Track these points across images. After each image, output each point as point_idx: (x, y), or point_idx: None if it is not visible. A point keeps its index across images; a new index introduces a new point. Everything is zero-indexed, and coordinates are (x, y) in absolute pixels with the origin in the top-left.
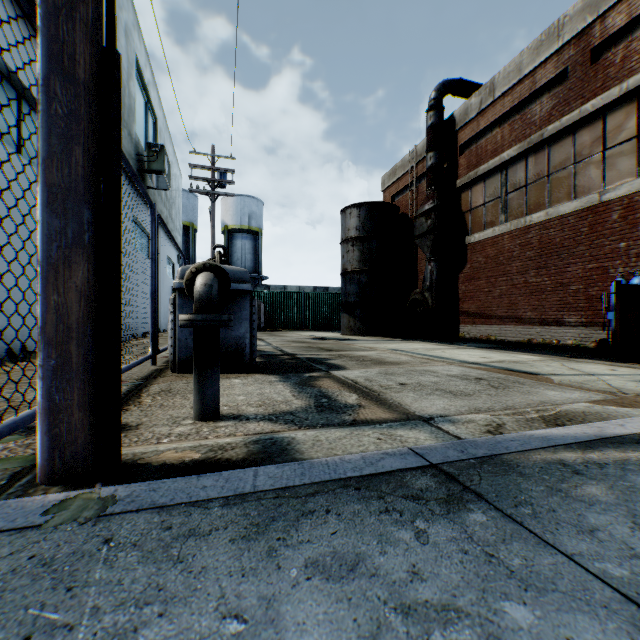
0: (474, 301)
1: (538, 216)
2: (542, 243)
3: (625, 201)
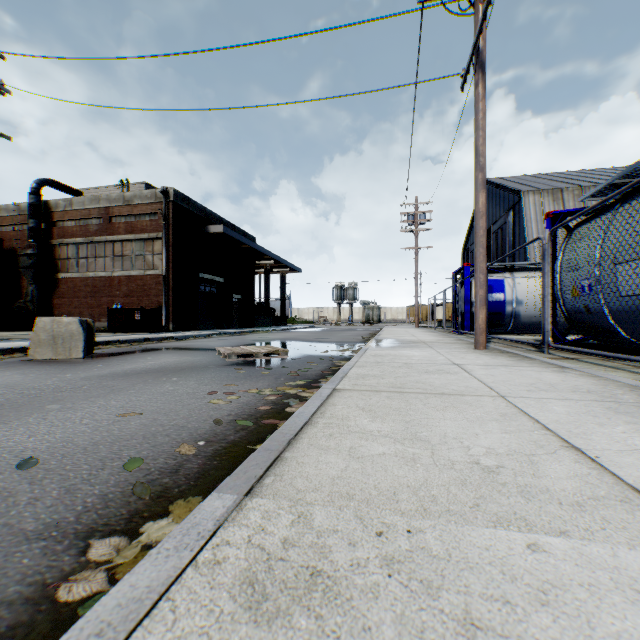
0: (63, 309)
1: (93, 274)
2: (95, 286)
3: (120, 278)
